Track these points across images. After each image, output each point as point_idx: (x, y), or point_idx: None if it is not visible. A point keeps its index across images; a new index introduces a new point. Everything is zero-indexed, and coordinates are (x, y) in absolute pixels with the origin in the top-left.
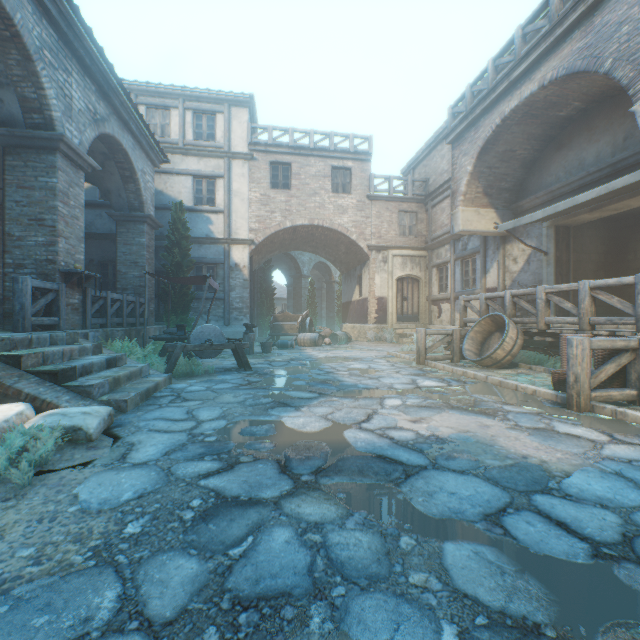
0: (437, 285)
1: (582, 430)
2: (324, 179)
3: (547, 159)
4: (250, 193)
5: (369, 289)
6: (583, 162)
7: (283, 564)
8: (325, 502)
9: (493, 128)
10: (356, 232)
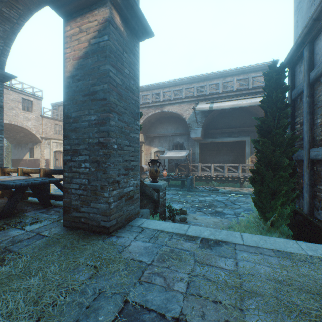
0: None
1: None
2: (18, 103)
3: None
4: None
5: (42, 156)
6: None
7: None
8: None
9: None
10: (35, 130)
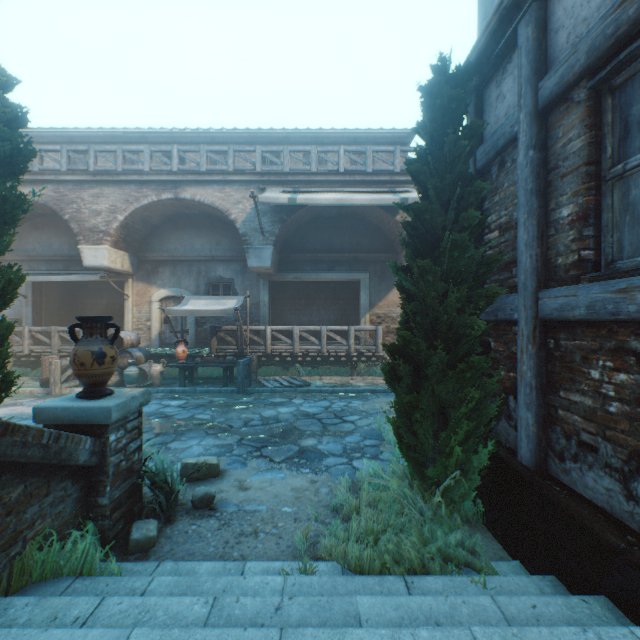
0: None
1: None
2: None
3: (28, 231)
4: None
5: None
6: (53, 246)
7: None
8: None
9: None
10: None
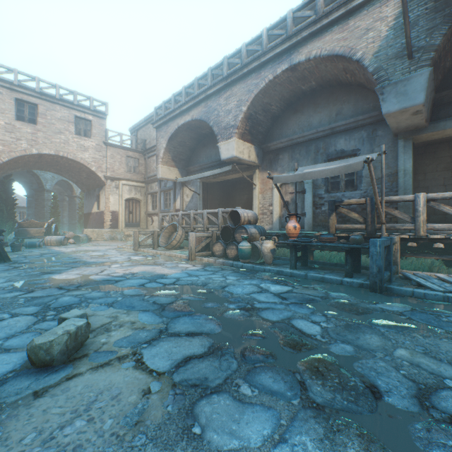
0: (151, 205)
1: (187, 265)
2: (69, 123)
3: (200, 150)
4: None
5: (106, 205)
6: (212, 156)
7: (70, 301)
8: (83, 291)
9: (175, 129)
10: (96, 165)
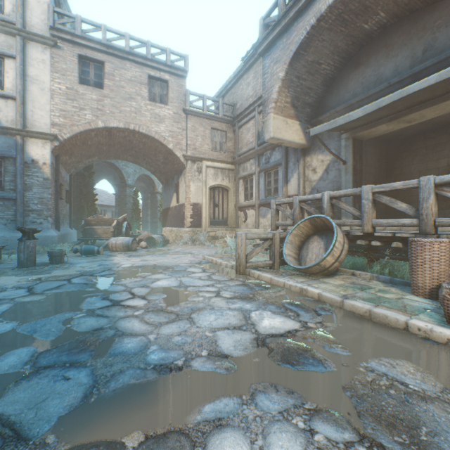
0: (243, 194)
1: None
2: (141, 85)
3: (345, 77)
4: (53, 83)
5: (185, 195)
6: (381, 77)
7: None
8: None
9: (308, 29)
10: (173, 142)
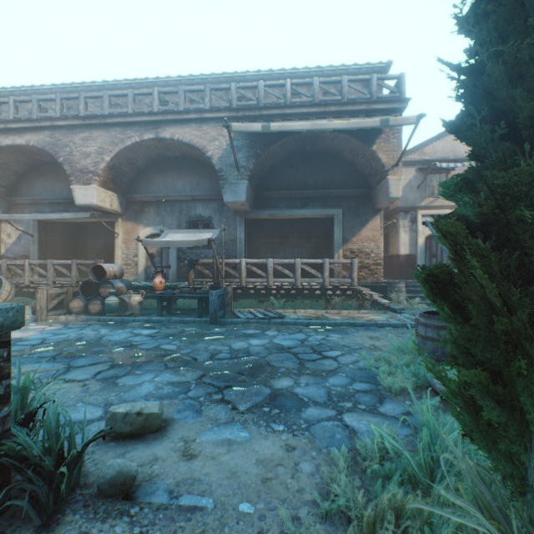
0: None
1: (41, 326)
2: None
3: (34, 178)
4: None
5: None
6: (55, 190)
7: None
8: None
9: None
10: None
